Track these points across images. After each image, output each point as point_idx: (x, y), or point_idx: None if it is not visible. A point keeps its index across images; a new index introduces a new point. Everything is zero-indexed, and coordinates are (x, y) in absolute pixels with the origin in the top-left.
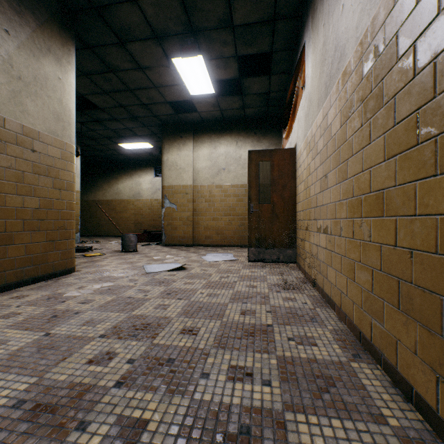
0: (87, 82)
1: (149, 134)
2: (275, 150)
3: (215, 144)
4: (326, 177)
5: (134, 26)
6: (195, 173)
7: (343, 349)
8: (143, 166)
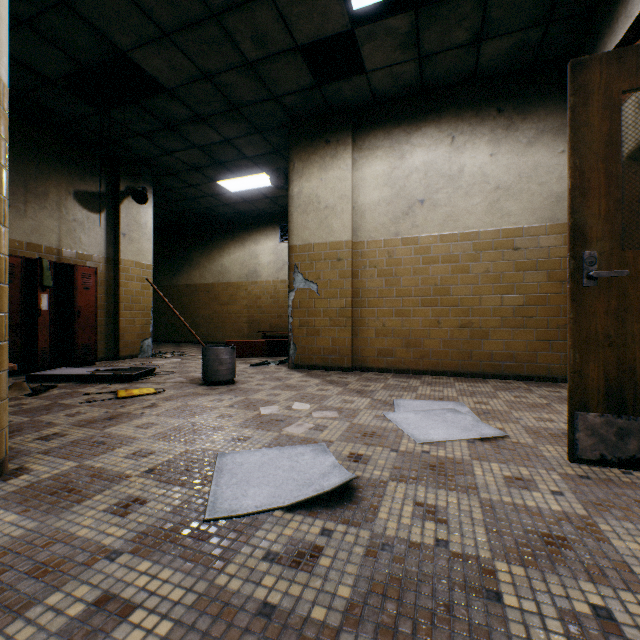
0: (120, 5)
1: (266, 153)
2: None
3: (401, 149)
4: None
5: None
6: (356, 216)
7: None
8: (262, 224)
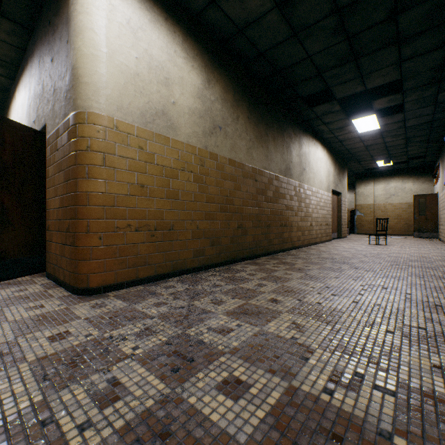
0: None
1: None
2: (427, 194)
3: (387, 182)
4: (441, 211)
5: (366, 159)
6: (374, 197)
7: (438, 244)
8: None
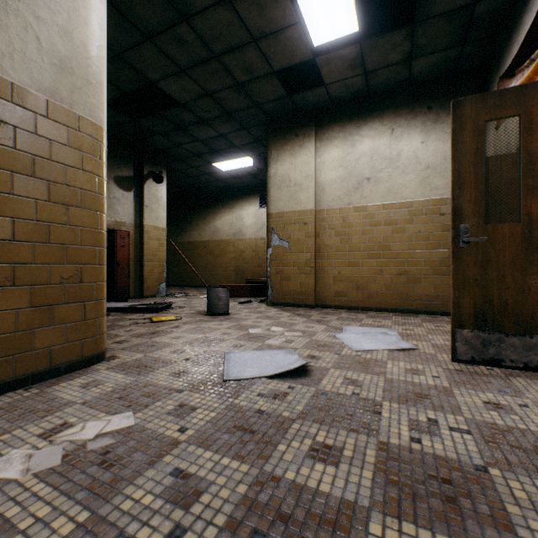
0: (154, 55)
1: (250, 143)
2: (536, 84)
3: (352, 139)
4: None
5: None
6: (318, 191)
7: None
8: (246, 194)
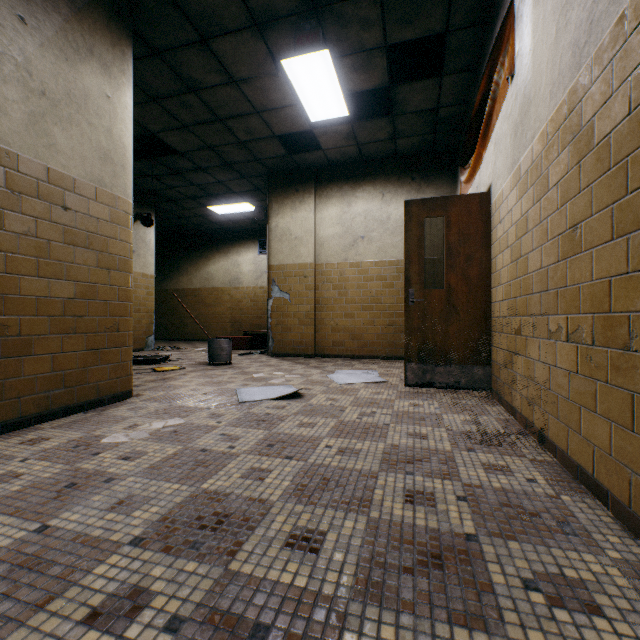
0: (157, 112)
1: (250, 190)
2: (453, 197)
3: (348, 199)
4: (577, 229)
5: (221, 7)
6: (317, 245)
7: None
8: (244, 238)
